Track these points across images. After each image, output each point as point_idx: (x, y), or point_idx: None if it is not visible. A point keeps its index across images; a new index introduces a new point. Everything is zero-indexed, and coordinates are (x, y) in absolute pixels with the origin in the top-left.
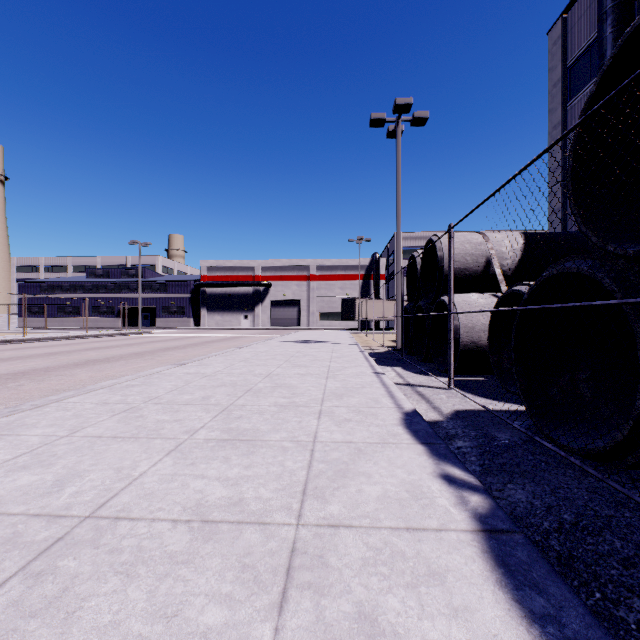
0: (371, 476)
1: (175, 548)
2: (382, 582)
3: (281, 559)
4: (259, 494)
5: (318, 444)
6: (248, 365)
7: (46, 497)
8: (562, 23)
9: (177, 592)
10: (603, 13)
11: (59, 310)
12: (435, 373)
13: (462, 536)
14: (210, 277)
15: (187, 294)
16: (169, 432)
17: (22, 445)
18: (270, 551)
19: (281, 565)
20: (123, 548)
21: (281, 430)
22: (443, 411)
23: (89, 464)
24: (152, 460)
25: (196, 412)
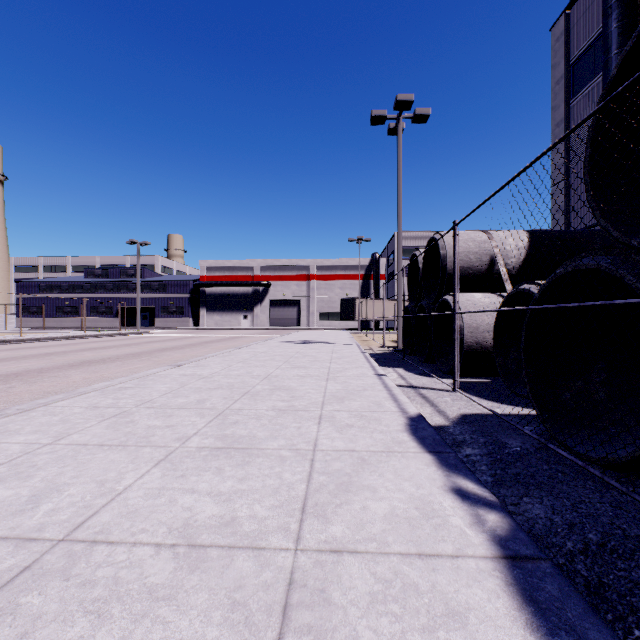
0: (376, 490)
1: (156, 580)
2: (394, 625)
3: (277, 594)
4: (254, 512)
5: (318, 453)
6: (246, 366)
7: (18, 516)
8: (565, 19)
9: (154, 638)
10: (608, 7)
11: (57, 310)
12: (438, 374)
13: (482, 564)
14: (209, 277)
15: (186, 294)
16: (160, 439)
17: (1, 454)
18: (264, 584)
19: (277, 602)
20: (97, 580)
21: (279, 437)
22: (449, 415)
23: (70, 476)
24: (139, 471)
25: (190, 417)
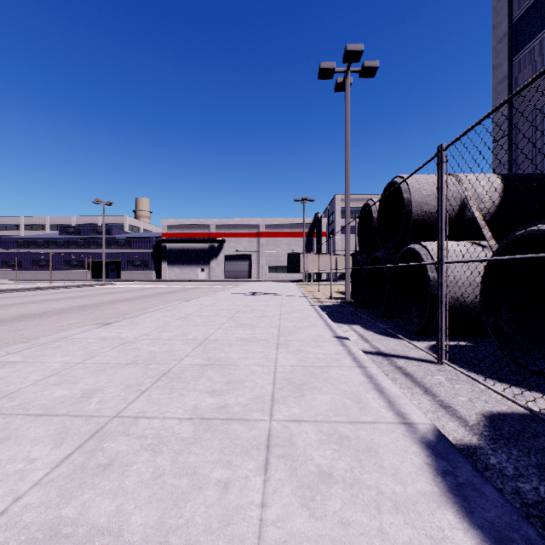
0: None
1: None
2: None
3: None
4: None
5: None
6: (184, 325)
7: None
8: None
9: None
10: None
11: (34, 263)
12: (403, 334)
13: None
14: (170, 234)
15: (149, 249)
16: None
17: None
18: None
19: None
20: None
21: (174, 537)
22: (465, 417)
23: None
24: None
25: (35, 444)
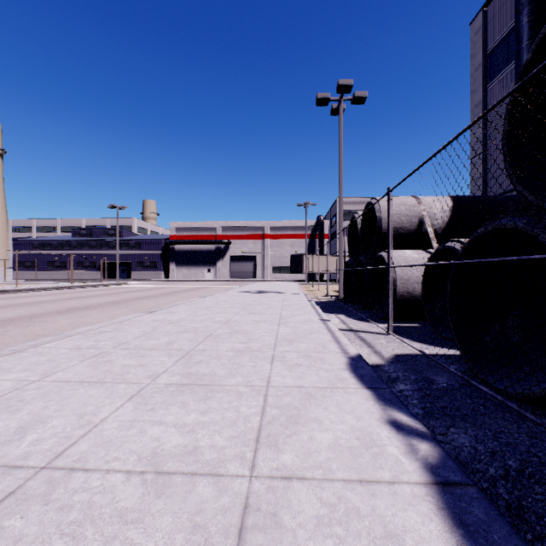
0: (322, 422)
1: (126, 504)
2: None
3: (233, 517)
4: (214, 442)
5: (271, 389)
6: (209, 313)
7: (6, 445)
8: (483, 15)
9: None
10: (520, 5)
11: (49, 264)
12: (374, 320)
13: (416, 490)
14: (178, 236)
15: (158, 251)
16: (133, 377)
17: None
18: (222, 508)
19: (233, 525)
20: (73, 504)
21: (237, 375)
22: (384, 355)
23: (54, 410)
24: (114, 405)
25: (160, 357)
